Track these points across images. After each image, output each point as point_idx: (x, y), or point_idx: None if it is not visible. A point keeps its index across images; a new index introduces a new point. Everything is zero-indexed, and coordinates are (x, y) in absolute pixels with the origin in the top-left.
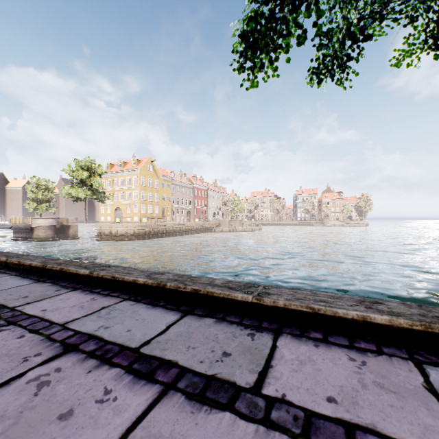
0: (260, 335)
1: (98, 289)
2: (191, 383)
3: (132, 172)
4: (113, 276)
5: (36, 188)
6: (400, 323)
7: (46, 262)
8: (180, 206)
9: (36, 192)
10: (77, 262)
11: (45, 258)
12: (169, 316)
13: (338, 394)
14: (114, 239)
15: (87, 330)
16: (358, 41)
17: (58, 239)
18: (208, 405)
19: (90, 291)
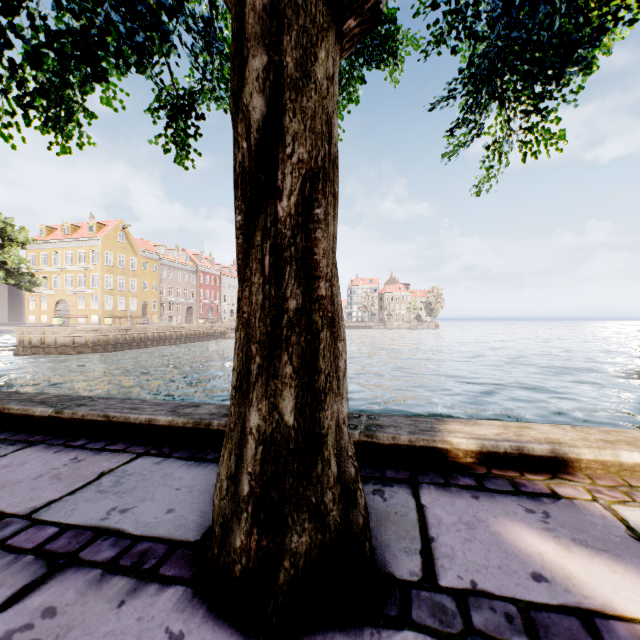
0: (6, 448)
1: None
2: None
3: (87, 242)
4: None
5: None
6: (178, 422)
7: None
8: (174, 300)
9: None
10: None
11: None
12: None
13: None
14: (50, 352)
15: None
16: (189, 117)
17: None
18: None
19: None
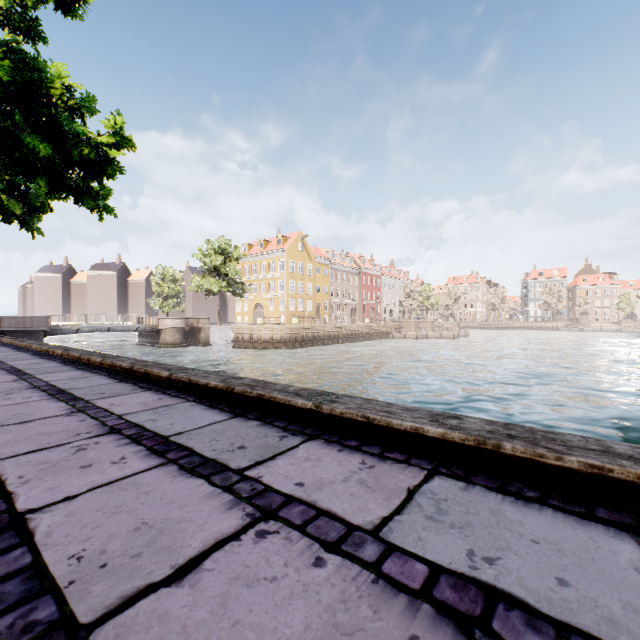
0: None
1: (349, 439)
2: None
3: (276, 254)
4: (365, 417)
5: (161, 280)
6: None
7: (228, 382)
8: (341, 301)
9: (161, 285)
10: (273, 384)
11: (222, 376)
12: (607, 540)
13: None
14: (256, 346)
15: (451, 564)
16: None
17: (188, 346)
18: None
19: (342, 445)
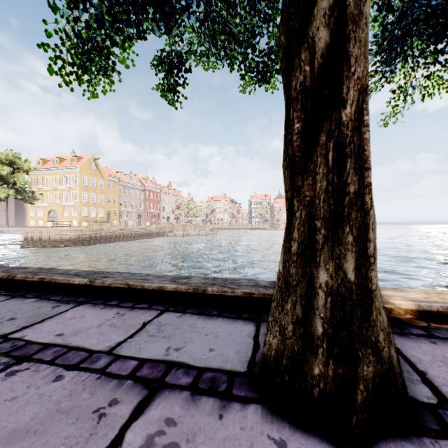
0: (64, 305)
1: None
2: None
3: (70, 170)
4: None
5: None
6: (181, 289)
7: None
8: (129, 209)
9: None
10: None
11: None
12: None
13: (71, 332)
14: (45, 245)
15: None
16: (180, 71)
17: None
18: None
19: None
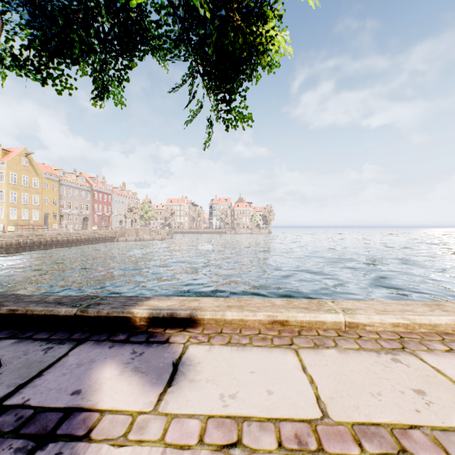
0: None
1: None
2: None
3: None
4: None
5: None
6: None
7: None
8: (72, 212)
9: None
10: None
11: None
12: None
13: None
14: None
15: None
16: None
17: None
18: None
19: None
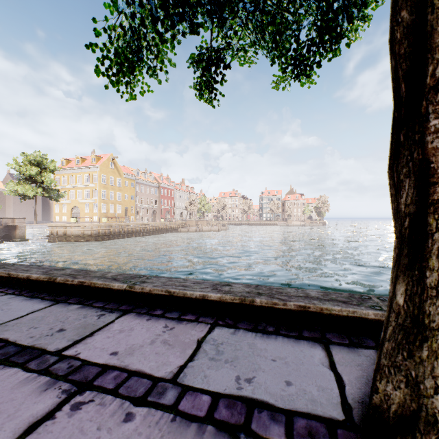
0: (109, 315)
1: None
2: (5, 352)
3: (91, 169)
4: (8, 274)
5: None
6: (226, 299)
7: None
8: (144, 206)
9: None
10: None
11: None
12: (39, 305)
13: (124, 350)
14: (69, 240)
15: None
16: (219, 68)
17: (1, 241)
18: (4, 365)
19: None
